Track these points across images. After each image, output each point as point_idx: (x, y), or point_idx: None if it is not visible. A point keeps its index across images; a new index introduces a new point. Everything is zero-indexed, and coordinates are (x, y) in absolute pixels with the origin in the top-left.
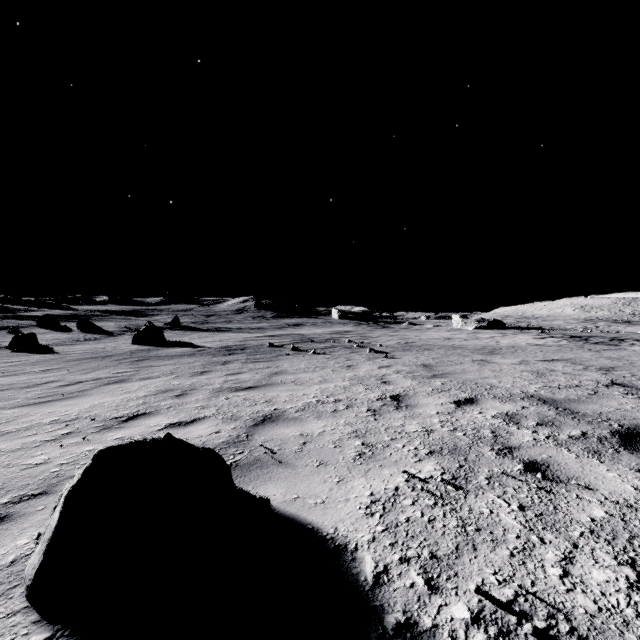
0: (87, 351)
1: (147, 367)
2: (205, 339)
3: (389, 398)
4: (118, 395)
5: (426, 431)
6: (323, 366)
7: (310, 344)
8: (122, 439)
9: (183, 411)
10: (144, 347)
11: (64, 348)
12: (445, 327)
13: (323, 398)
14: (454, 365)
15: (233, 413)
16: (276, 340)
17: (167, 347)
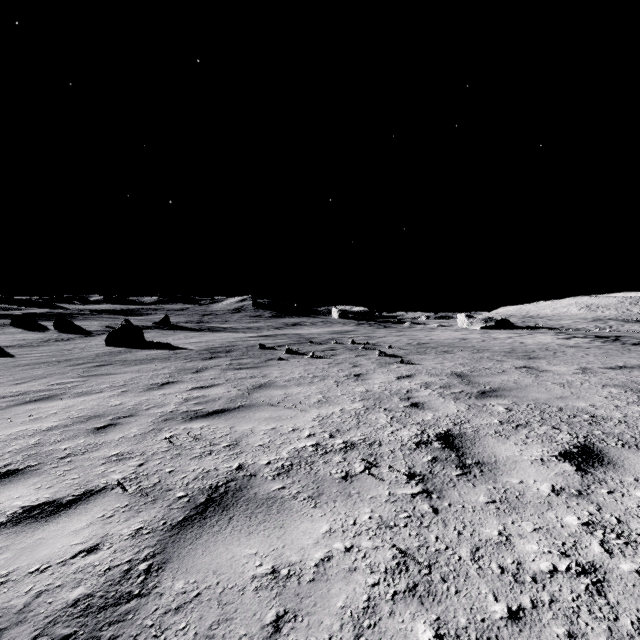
0: (48, 354)
1: (100, 375)
2: (190, 339)
3: (437, 442)
4: (14, 425)
5: (583, 573)
6: (323, 375)
7: (308, 345)
8: None
9: (79, 468)
10: (116, 349)
11: (25, 350)
12: (450, 327)
13: (324, 439)
14: (497, 375)
15: (161, 477)
16: (270, 341)
17: (142, 349)
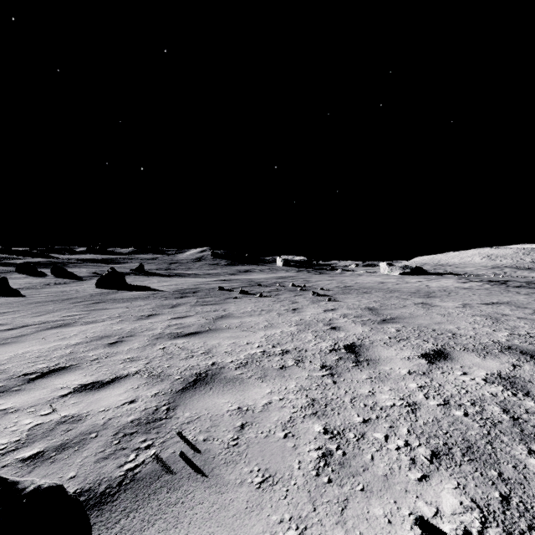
0: (52, 294)
1: (98, 310)
2: (163, 283)
3: (344, 349)
4: (49, 342)
5: (408, 406)
6: (269, 309)
7: (257, 288)
8: (5, 412)
9: (107, 365)
10: (105, 290)
11: (32, 291)
12: (374, 273)
13: (269, 348)
14: (399, 308)
15: (163, 369)
16: (227, 284)
17: (126, 290)
